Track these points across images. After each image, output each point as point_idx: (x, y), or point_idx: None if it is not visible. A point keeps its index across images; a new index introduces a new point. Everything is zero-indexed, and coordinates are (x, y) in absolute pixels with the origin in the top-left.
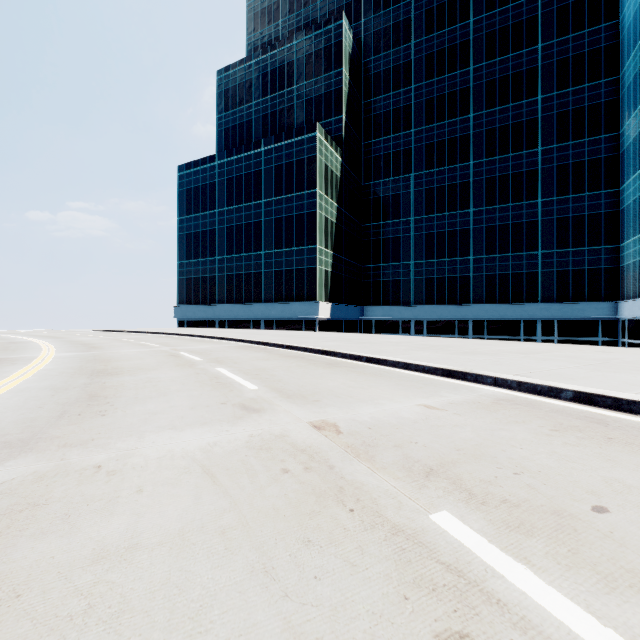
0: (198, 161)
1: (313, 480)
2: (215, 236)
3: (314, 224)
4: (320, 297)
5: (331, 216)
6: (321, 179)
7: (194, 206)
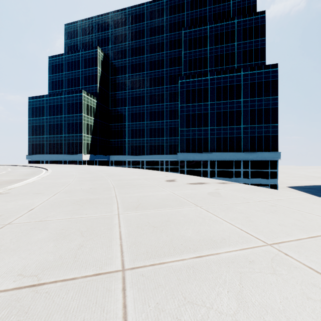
0: (37, 96)
1: (1, 172)
2: (44, 127)
3: (81, 126)
4: (84, 152)
5: (90, 123)
6: (85, 110)
7: (35, 114)
